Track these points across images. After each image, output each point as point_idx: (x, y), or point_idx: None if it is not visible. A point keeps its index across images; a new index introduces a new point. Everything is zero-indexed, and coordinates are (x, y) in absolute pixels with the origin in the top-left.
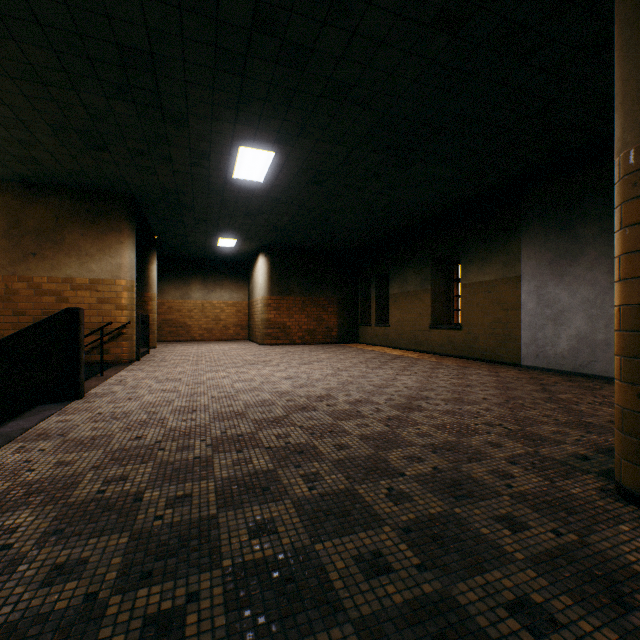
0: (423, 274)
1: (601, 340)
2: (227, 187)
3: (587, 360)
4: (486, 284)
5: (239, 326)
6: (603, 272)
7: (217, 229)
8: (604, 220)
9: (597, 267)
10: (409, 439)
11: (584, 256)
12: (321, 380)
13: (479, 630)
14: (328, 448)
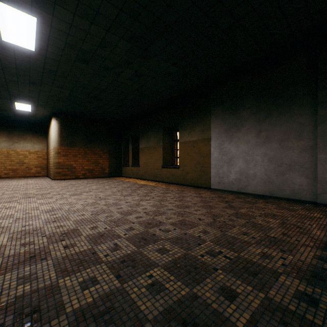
0: (158, 136)
1: (252, 173)
2: (1, 50)
3: (245, 185)
4: (192, 142)
5: (40, 167)
6: (253, 136)
7: (9, 94)
8: (253, 107)
9: (250, 133)
10: (139, 305)
11: (243, 127)
12: (79, 211)
13: None
14: None
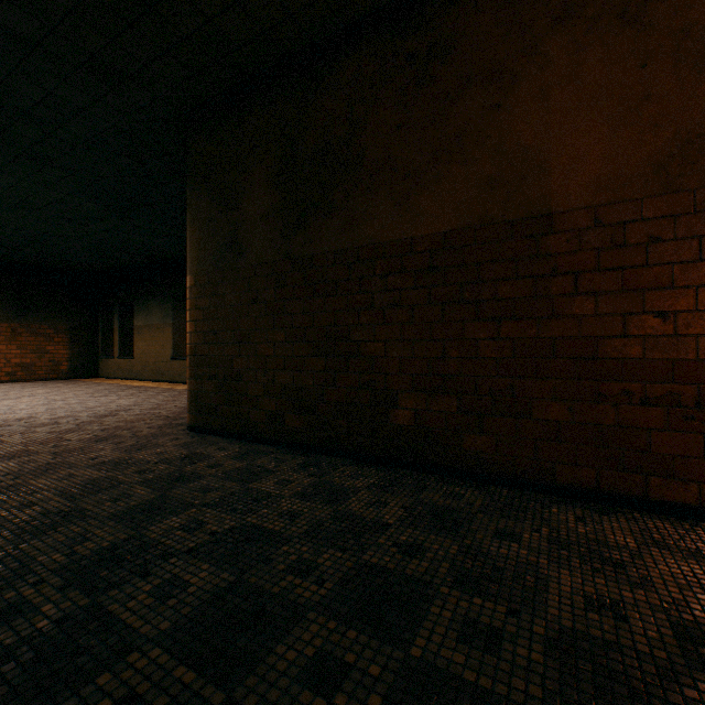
0: (167, 309)
1: None
2: None
3: None
4: None
5: None
6: None
7: None
8: None
9: None
10: (90, 428)
11: None
12: (28, 409)
13: (70, 463)
14: (16, 439)
